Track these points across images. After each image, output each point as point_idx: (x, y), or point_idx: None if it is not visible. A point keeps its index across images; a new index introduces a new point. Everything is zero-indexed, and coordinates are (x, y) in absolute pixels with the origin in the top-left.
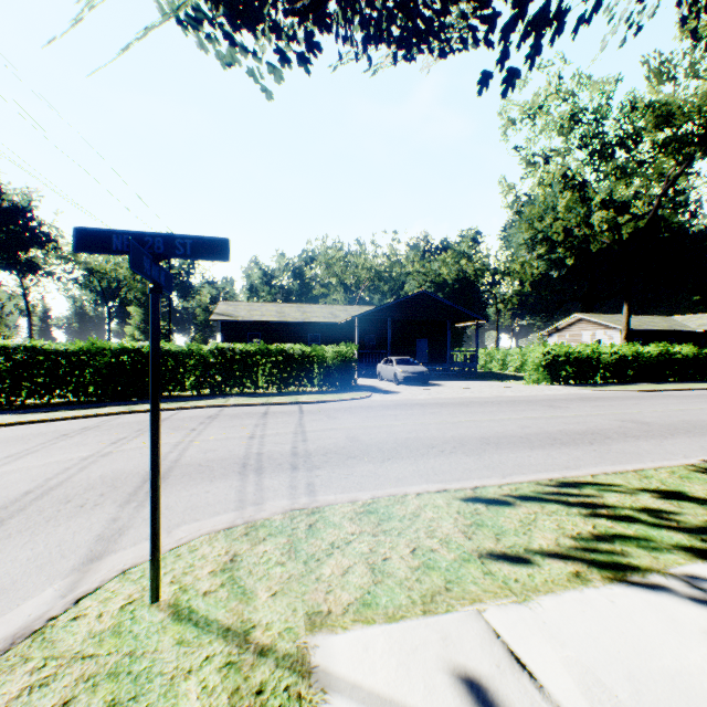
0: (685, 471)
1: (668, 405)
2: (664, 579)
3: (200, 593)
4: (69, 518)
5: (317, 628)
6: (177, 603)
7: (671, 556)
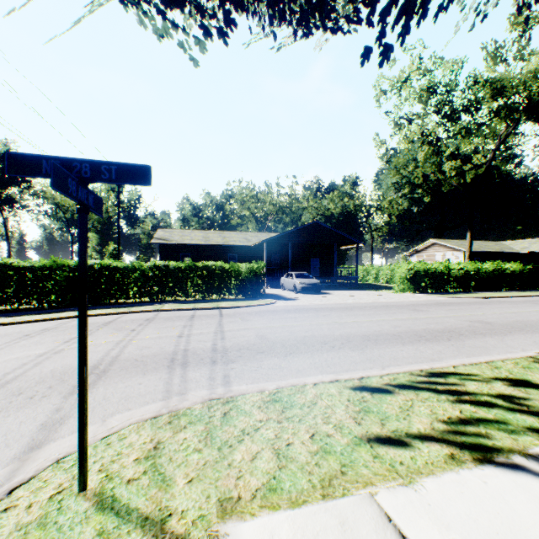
0: (526, 362)
1: (504, 309)
2: (525, 459)
3: (124, 481)
4: (18, 409)
5: (228, 515)
6: (102, 492)
7: (527, 437)
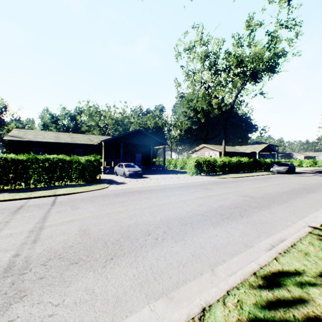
0: (316, 240)
1: (251, 185)
2: None
3: None
4: None
5: None
6: None
7: None
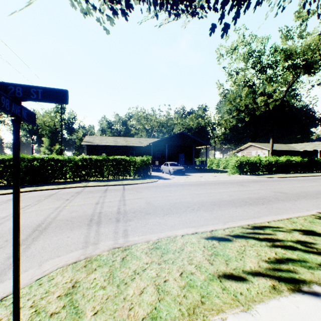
0: (311, 218)
1: (293, 184)
2: None
3: (48, 315)
4: None
5: None
6: None
7: (320, 271)
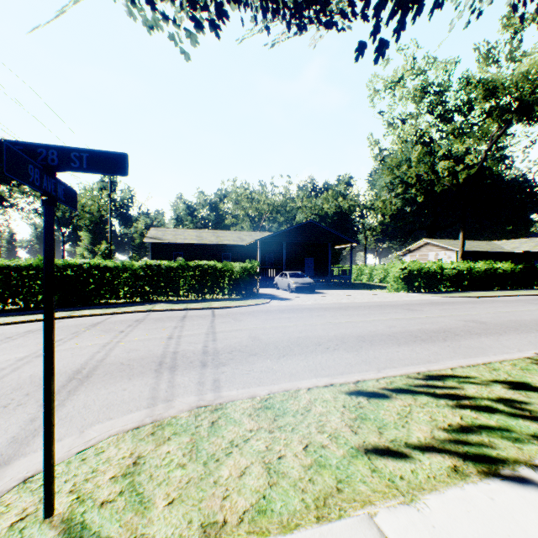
0: (524, 363)
1: (497, 308)
2: (532, 471)
3: (97, 504)
4: None
5: None
6: (70, 518)
7: (532, 446)
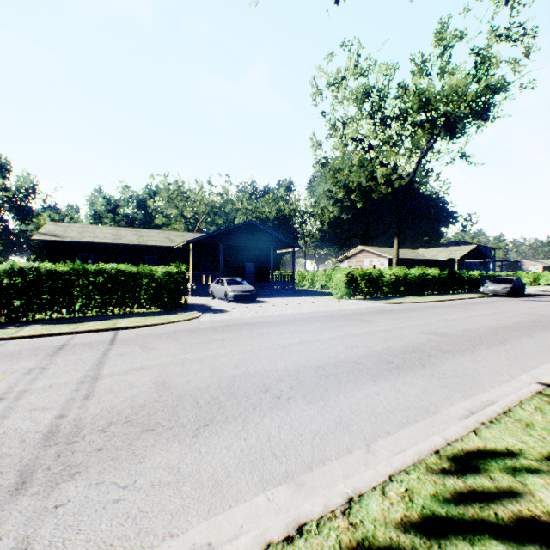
0: (548, 405)
1: (443, 315)
2: None
3: None
4: None
5: None
6: None
7: None
